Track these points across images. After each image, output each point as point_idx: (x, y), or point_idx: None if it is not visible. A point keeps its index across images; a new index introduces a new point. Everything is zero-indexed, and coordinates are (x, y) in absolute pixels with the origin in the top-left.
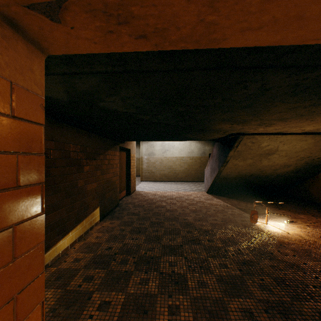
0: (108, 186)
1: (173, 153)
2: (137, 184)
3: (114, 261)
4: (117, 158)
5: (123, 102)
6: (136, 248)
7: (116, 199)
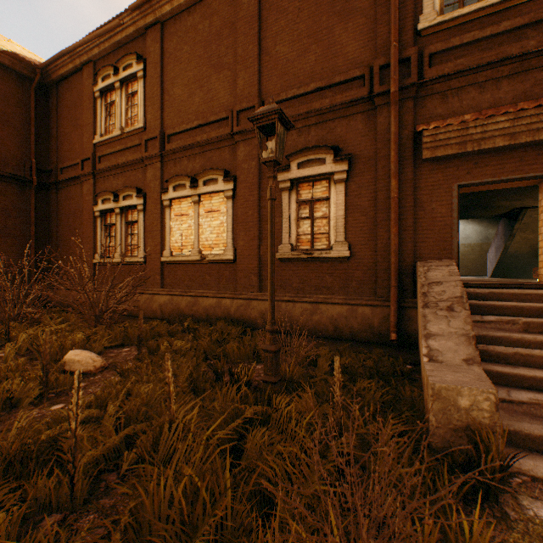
0: None
1: None
2: None
3: None
4: None
5: None
6: None
7: None
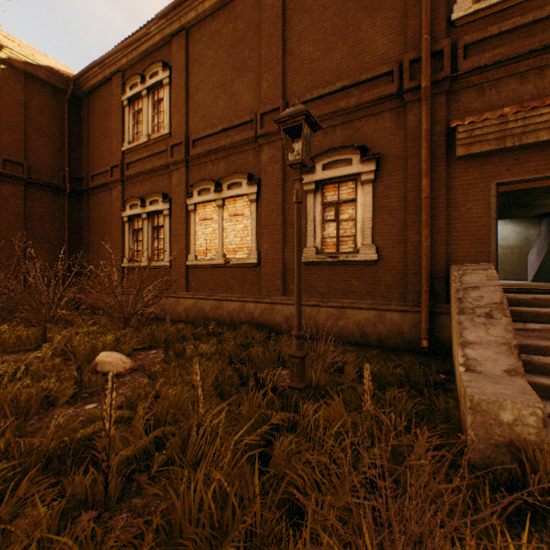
0: None
1: None
2: None
3: None
4: None
5: None
6: None
7: None
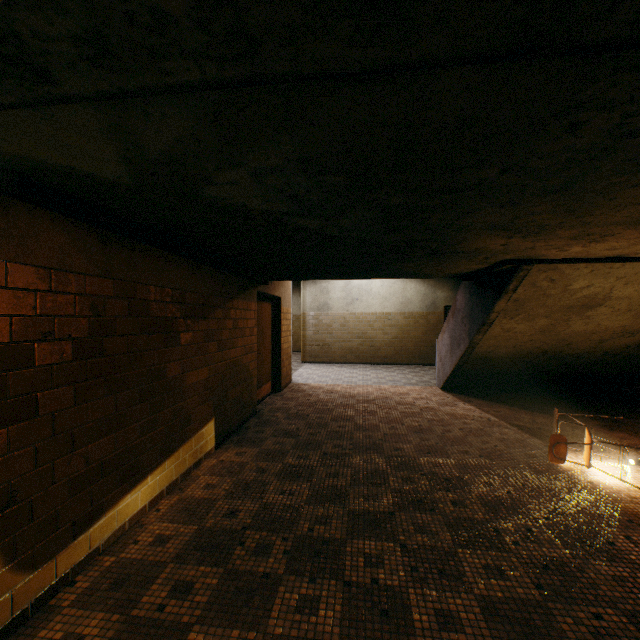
0: (232, 374)
1: (369, 306)
2: (295, 368)
3: (241, 547)
4: (252, 316)
5: (257, 183)
6: (290, 515)
7: (251, 402)
